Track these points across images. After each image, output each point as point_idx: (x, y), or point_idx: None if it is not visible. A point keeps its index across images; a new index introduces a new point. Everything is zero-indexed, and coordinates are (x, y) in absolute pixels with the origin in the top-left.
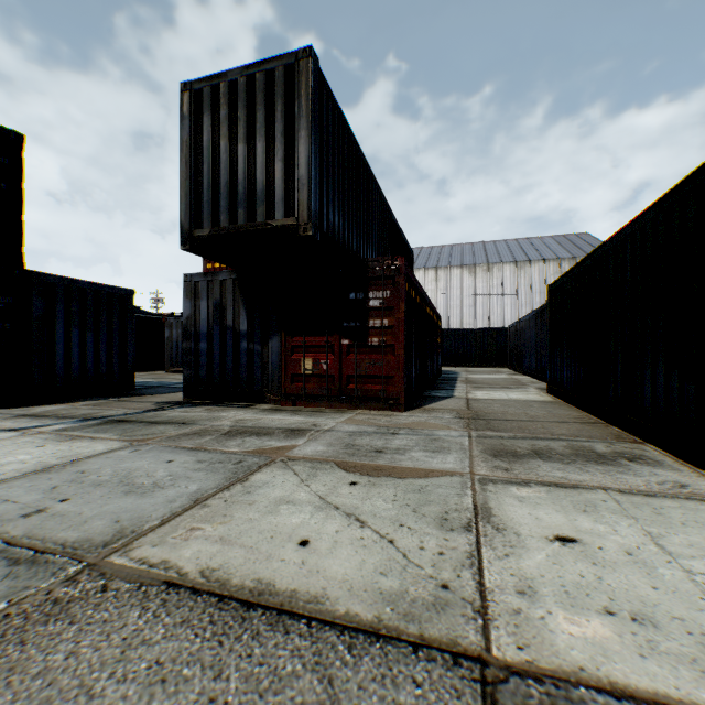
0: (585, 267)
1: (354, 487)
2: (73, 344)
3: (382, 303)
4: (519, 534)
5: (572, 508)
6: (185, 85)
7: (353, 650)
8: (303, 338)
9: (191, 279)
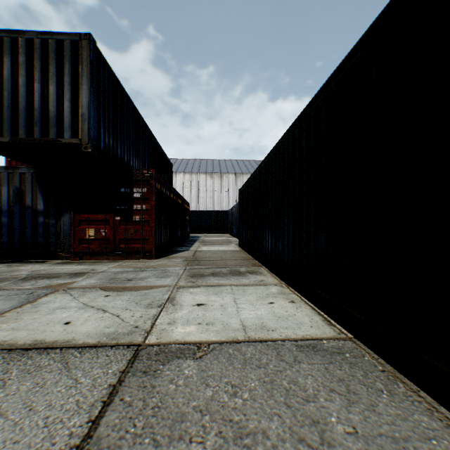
0: (250, 182)
1: (107, 297)
2: None
3: (142, 195)
4: (182, 305)
5: (212, 293)
6: None
7: (82, 353)
8: (88, 215)
9: None
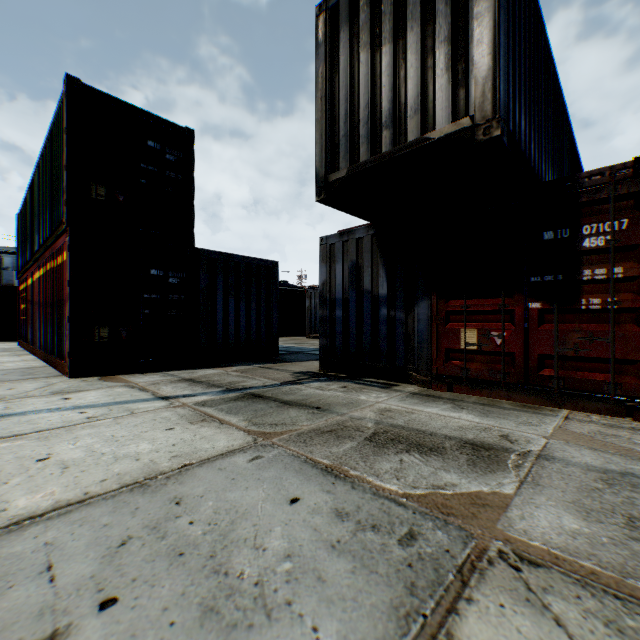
0: None
1: None
2: (229, 313)
3: (610, 240)
4: None
5: None
6: (320, 8)
7: None
8: (463, 302)
9: (326, 241)
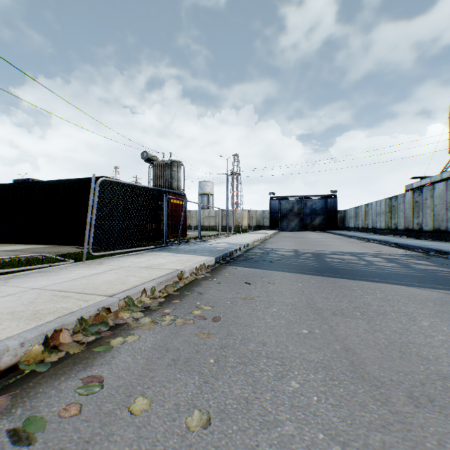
0: None
1: None
2: None
3: None
4: None
5: None
6: None
7: None
8: None
9: None
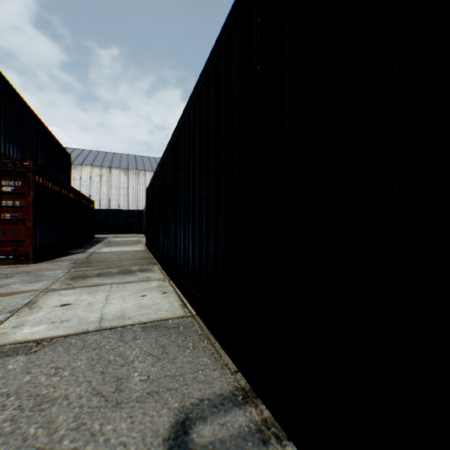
0: (152, 182)
1: None
2: None
3: (15, 189)
4: (42, 308)
5: (86, 293)
6: None
7: None
8: None
9: None
